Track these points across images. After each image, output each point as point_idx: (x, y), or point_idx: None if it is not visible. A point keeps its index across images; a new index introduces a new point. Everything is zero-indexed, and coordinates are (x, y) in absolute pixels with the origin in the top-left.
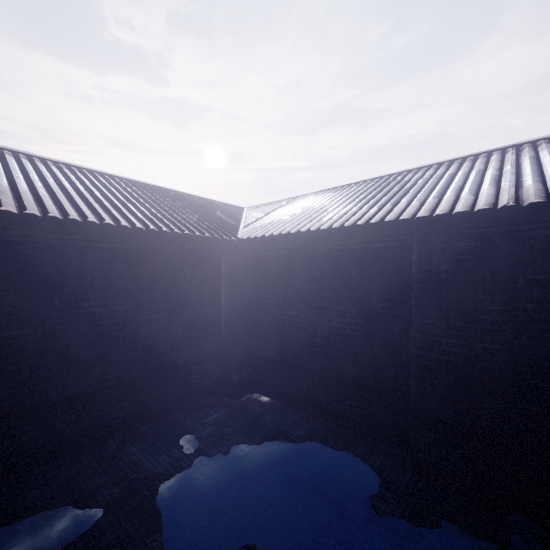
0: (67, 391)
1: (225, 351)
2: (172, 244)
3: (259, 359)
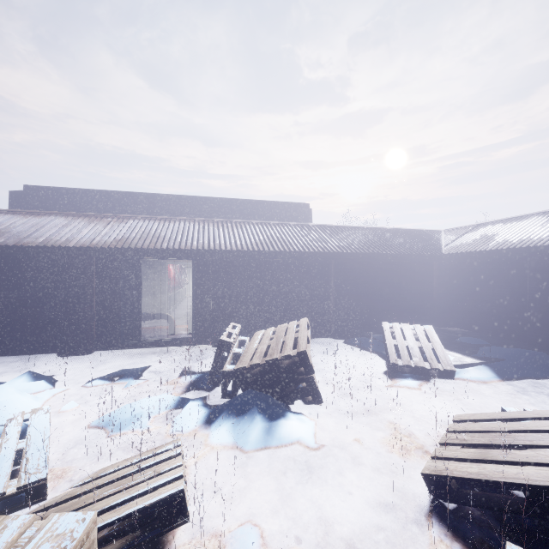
0: (382, 307)
1: (436, 305)
2: (415, 258)
3: (454, 311)
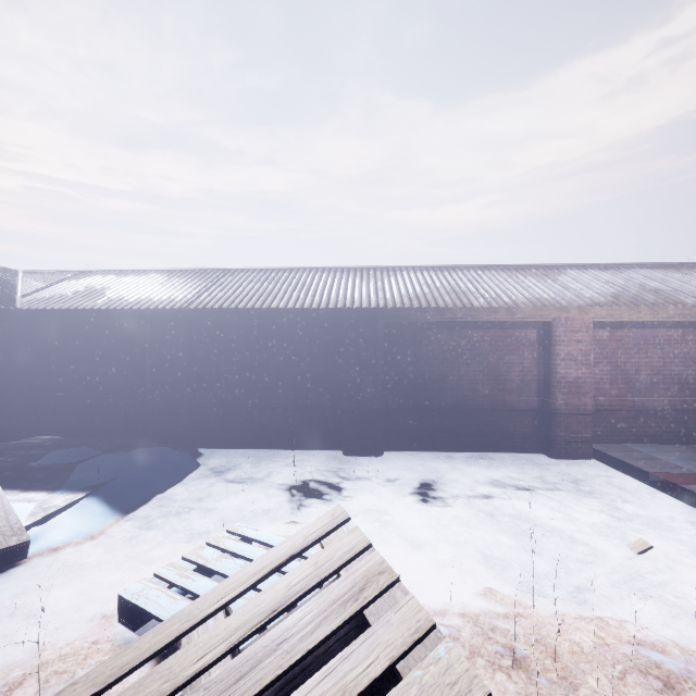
0: None
1: (2, 403)
2: None
3: (40, 408)
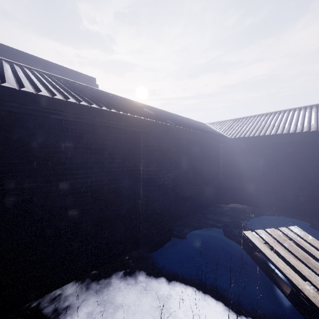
0: (189, 193)
1: (222, 185)
2: (214, 140)
3: (235, 189)
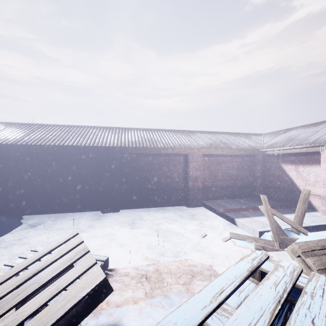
0: None
1: None
2: None
3: None
